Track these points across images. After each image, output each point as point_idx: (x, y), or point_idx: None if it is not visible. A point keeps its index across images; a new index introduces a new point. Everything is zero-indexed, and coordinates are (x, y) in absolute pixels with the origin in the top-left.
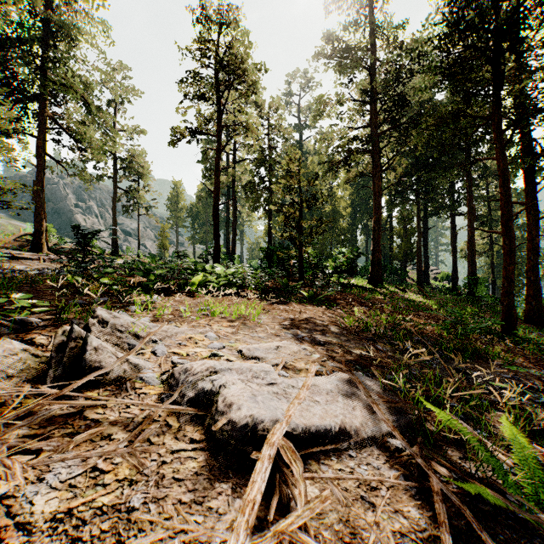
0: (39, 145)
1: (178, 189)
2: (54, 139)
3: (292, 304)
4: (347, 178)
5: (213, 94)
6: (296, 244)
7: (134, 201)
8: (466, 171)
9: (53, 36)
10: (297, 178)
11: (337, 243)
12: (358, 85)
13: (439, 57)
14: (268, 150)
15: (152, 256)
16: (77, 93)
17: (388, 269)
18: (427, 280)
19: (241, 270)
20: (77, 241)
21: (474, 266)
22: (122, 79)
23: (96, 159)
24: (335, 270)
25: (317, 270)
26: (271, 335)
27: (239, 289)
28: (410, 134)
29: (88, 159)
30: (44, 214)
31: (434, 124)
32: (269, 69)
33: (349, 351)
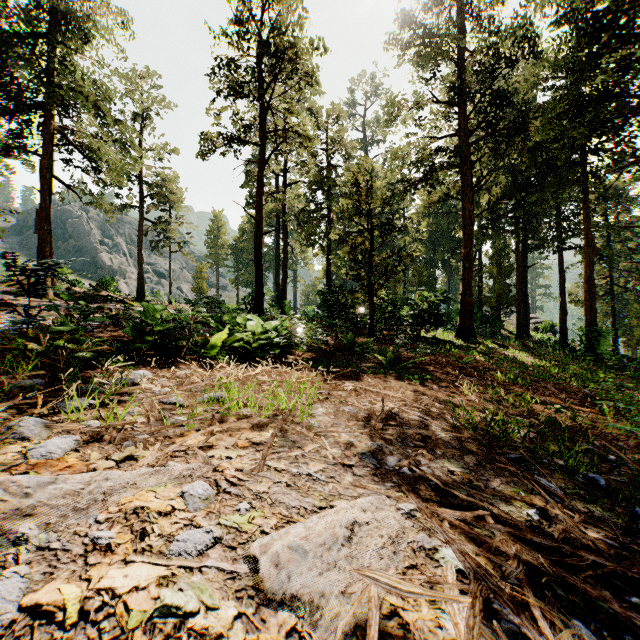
0: (43, 165)
1: (219, 221)
2: (64, 159)
3: (365, 379)
4: (427, 201)
5: (255, 91)
6: (365, 286)
7: (164, 236)
8: (583, 191)
9: (61, 30)
10: (367, 197)
11: (412, 285)
12: (443, 80)
13: (585, 3)
14: (326, 169)
15: (187, 301)
16: (88, 98)
17: (477, 318)
18: (527, 331)
19: (287, 324)
20: (11, 280)
21: (594, 314)
22: (150, 87)
23: (115, 182)
24: (415, 320)
25: (393, 321)
26: (334, 465)
27: (284, 351)
28: (511, 143)
29: (106, 183)
30: (51, 251)
31: (571, 108)
32: (327, 49)
33: (511, 520)
